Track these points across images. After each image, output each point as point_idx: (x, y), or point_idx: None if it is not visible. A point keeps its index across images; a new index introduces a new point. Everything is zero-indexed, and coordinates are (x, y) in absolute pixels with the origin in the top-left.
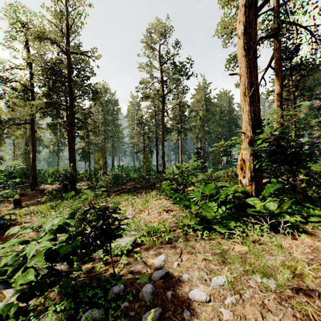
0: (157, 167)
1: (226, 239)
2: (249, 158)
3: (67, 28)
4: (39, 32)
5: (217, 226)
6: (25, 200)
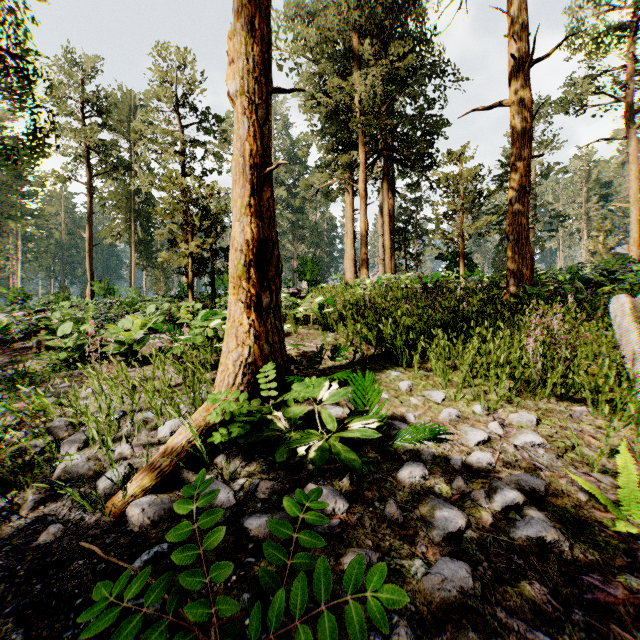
0: None
1: None
2: (90, 291)
3: None
4: None
5: None
6: None
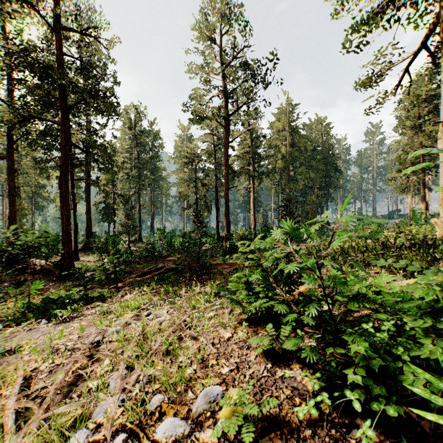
0: (217, 230)
1: None
2: None
3: None
4: None
5: None
6: None
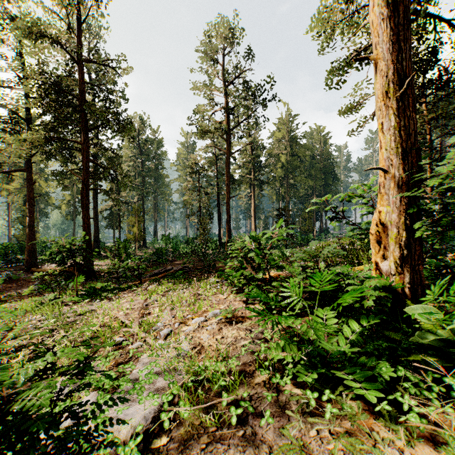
0: (219, 237)
1: (387, 423)
2: (396, 220)
3: (80, 22)
4: (32, 24)
5: (352, 376)
6: (11, 289)
